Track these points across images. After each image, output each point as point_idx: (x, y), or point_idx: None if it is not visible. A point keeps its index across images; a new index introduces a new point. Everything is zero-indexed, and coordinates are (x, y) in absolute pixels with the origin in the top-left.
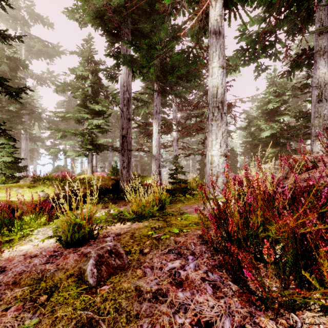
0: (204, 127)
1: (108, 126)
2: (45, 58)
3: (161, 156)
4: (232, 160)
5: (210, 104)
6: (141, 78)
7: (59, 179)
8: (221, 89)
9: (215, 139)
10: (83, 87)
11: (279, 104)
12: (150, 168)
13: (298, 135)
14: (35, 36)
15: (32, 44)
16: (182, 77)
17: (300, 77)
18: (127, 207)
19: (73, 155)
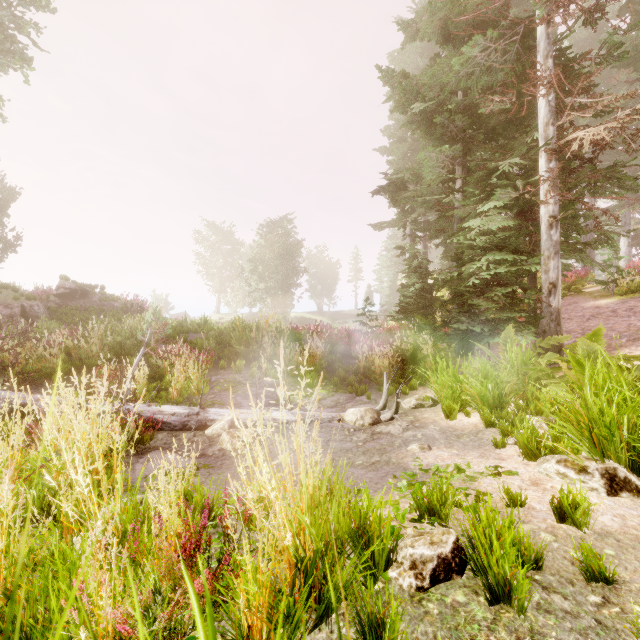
0: None
1: None
2: None
3: None
4: None
5: None
6: None
7: None
8: None
9: None
10: None
11: None
12: None
13: None
14: None
15: None
16: None
17: None
18: None
19: None
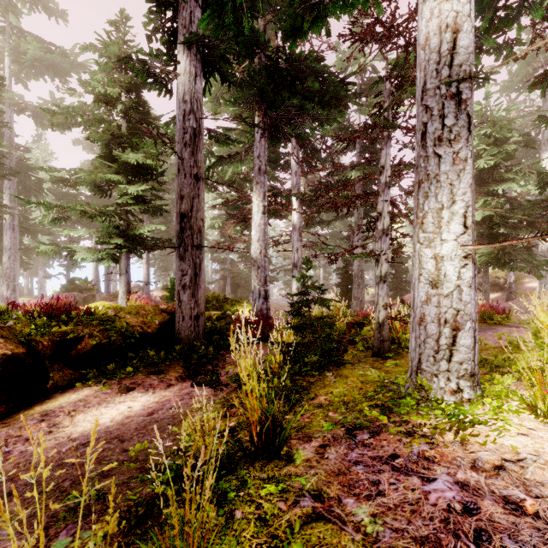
0: (378, 188)
1: (160, 199)
2: (50, 75)
3: (269, 261)
4: (398, 267)
5: (429, 88)
6: (231, 109)
7: (17, 317)
8: (470, 36)
9: (450, 203)
10: (110, 121)
11: (500, 160)
12: (249, 282)
13: (536, 219)
14: (29, 34)
15: (23, 48)
16: (313, 97)
17: (526, 114)
18: (185, 387)
19: (87, 258)
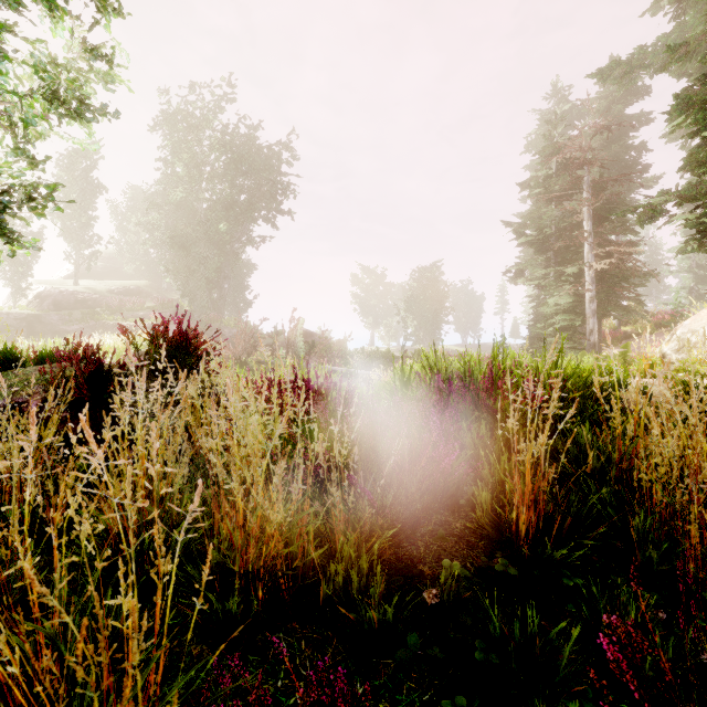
0: None
1: None
2: None
3: None
4: None
5: None
6: None
7: None
8: None
9: None
10: None
11: None
12: None
13: None
14: None
15: None
16: None
17: None
18: None
19: None
